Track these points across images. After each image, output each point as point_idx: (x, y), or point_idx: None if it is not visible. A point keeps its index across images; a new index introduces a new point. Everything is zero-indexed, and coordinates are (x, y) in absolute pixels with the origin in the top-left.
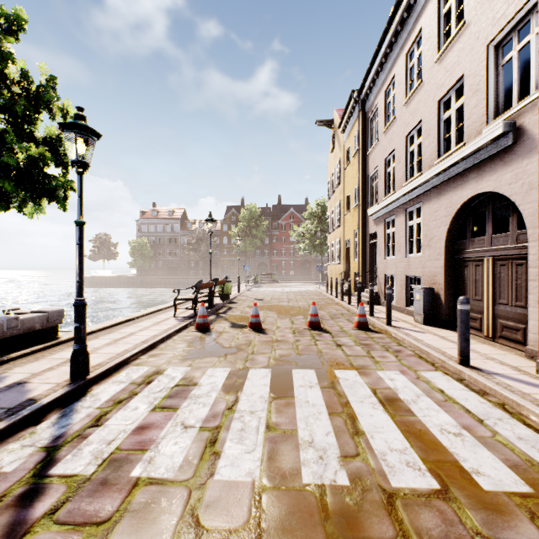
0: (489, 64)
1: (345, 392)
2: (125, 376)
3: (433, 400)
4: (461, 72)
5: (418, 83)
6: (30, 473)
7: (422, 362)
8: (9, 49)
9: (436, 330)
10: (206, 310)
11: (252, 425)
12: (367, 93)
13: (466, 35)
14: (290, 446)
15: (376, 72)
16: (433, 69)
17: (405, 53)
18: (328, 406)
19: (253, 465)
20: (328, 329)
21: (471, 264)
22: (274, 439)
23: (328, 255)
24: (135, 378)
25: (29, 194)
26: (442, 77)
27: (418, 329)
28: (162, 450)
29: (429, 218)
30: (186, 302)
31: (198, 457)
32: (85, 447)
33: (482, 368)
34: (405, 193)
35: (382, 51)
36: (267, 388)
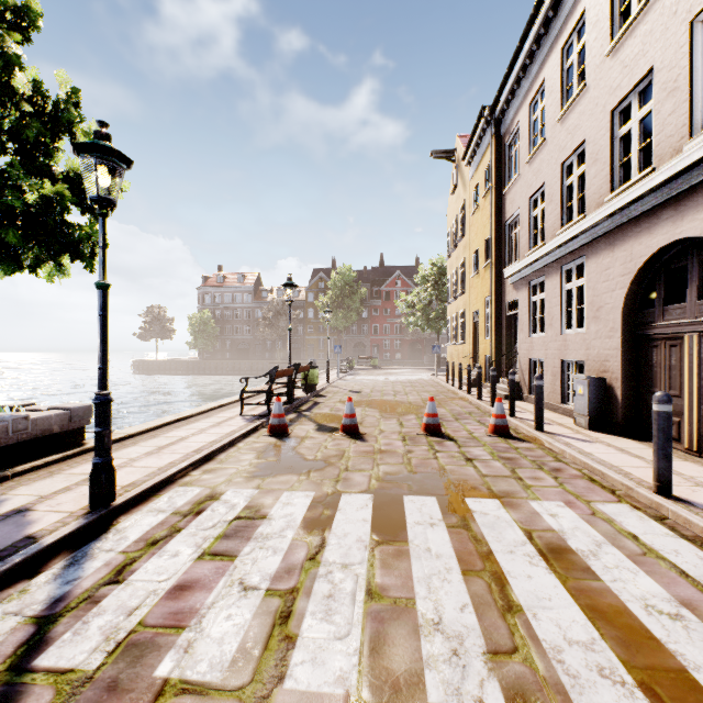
0: (694, 49)
1: (485, 534)
2: (167, 501)
3: (623, 552)
4: (649, 66)
5: (581, 88)
6: (5, 664)
7: (595, 488)
8: (14, 49)
9: (610, 438)
10: (284, 406)
11: (345, 589)
12: (503, 109)
13: (655, 11)
14: (406, 629)
15: (517, 78)
16: (603, 66)
17: (560, 48)
18: (460, 558)
19: (347, 663)
20: (451, 435)
21: (662, 343)
22: (380, 614)
23: (448, 332)
24: (179, 505)
25: (45, 250)
26: (617, 75)
27: (582, 437)
28: (206, 630)
29: (596, 278)
30: (258, 395)
31: (261, 644)
32: (94, 619)
33: (693, 500)
34: (560, 244)
35: (526, 49)
36: (367, 526)
